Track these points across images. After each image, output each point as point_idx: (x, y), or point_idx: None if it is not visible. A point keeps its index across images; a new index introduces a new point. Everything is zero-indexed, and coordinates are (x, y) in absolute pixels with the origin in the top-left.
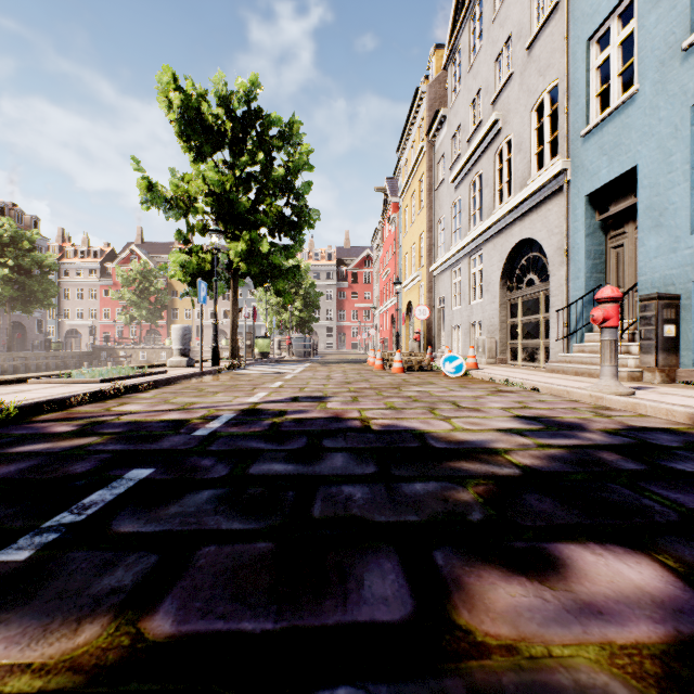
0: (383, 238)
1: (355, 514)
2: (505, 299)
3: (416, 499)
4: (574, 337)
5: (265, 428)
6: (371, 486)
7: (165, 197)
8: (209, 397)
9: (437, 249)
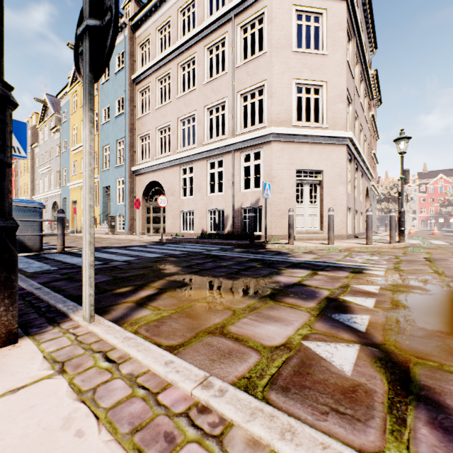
0: None
1: None
2: (54, 214)
3: None
4: None
5: None
6: None
7: None
8: None
9: (36, 190)
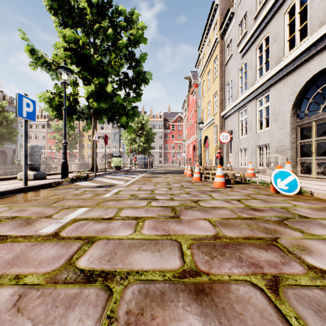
0: (188, 104)
1: None
2: (295, 125)
3: None
4: None
5: None
6: None
7: (44, 59)
8: None
9: (226, 101)
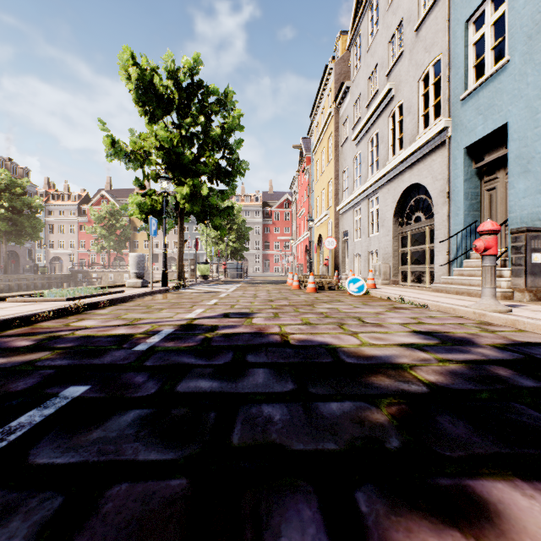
0: (299, 184)
1: (273, 440)
2: (397, 233)
3: (333, 421)
4: (454, 263)
5: (197, 343)
6: (289, 406)
7: (125, 152)
8: (155, 313)
9: (342, 193)
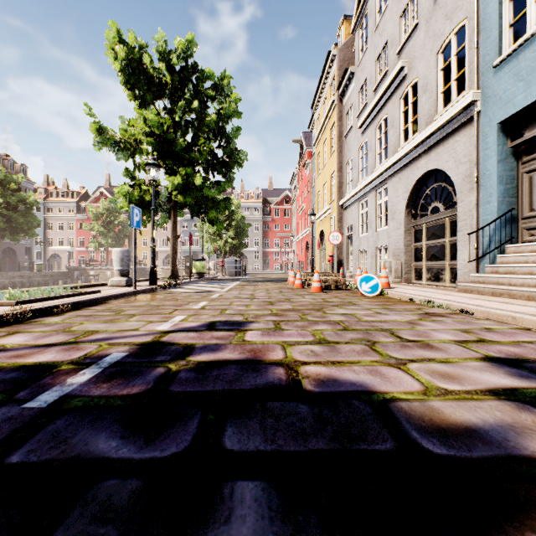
0: (299, 180)
1: None
2: (410, 226)
3: None
4: (484, 259)
5: (146, 388)
6: None
7: (114, 139)
8: (119, 322)
9: (346, 186)
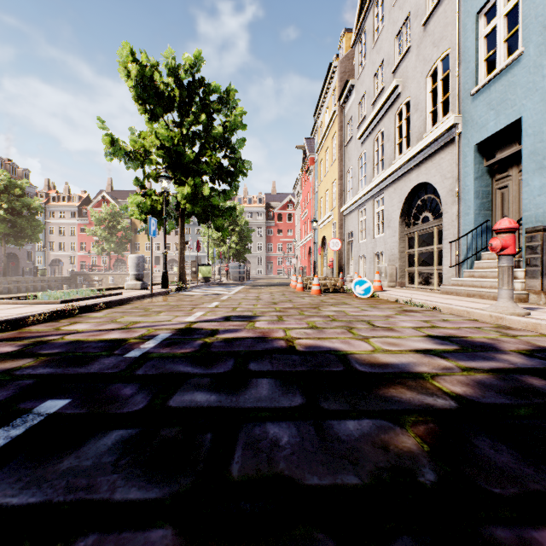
0: (302, 186)
1: (281, 472)
2: (404, 233)
3: (352, 446)
4: (464, 264)
5: (195, 349)
6: (298, 425)
7: (125, 151)
8: (152, 316)
9: (346, 194)
